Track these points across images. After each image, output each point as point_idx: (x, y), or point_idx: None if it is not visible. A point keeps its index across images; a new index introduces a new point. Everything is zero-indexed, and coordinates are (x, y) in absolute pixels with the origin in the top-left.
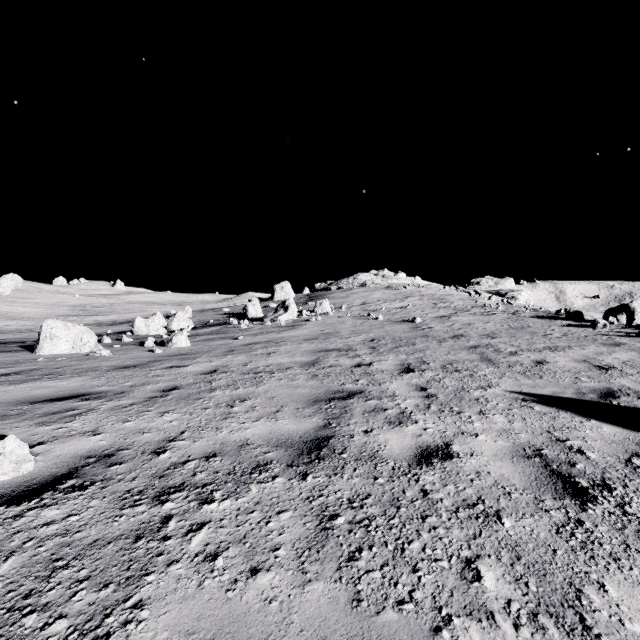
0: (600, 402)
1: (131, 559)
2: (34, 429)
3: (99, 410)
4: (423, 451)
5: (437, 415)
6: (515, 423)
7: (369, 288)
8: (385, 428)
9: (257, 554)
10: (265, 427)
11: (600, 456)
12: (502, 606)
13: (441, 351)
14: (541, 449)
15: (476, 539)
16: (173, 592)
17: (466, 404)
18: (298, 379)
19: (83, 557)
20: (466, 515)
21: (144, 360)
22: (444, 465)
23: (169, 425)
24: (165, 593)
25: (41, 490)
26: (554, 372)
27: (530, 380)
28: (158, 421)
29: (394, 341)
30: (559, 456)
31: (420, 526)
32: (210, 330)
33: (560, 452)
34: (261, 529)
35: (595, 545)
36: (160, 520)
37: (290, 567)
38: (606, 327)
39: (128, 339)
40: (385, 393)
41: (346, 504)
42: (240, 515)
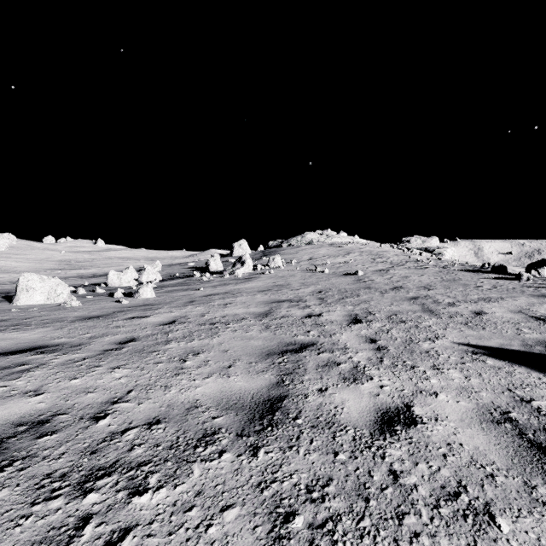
0: None
1: None
2: None
3: (50, 365)
4: (383, 415)
5: (391, 370)
6: (472, 379)
7: (315, 245)
8: (340, 386)
9: None
10: (216, 385)
11: None
12: None
13: (384, 302)
14: (508, 412)
15: None
16: None
17: (418, 357)
18: (252, 330)
19: None
20: (450, 512)
21: (109, 311)
22: (409, 434)
23: (117, 383)
24: None
25: None
26: (495, 323)
27: (474, 331)
28: (106, 378)
29: (340, 292)
30: (530, 421)
31: (398, 532)
32: (175, 282)
33: (529, 415)
34: (199, 539)
35: None
36: (75, 524)
37: None
38: (530, 280)
39: (101, 290)
40: (336, 345)
41: (304, 494)
42: (175, 514)
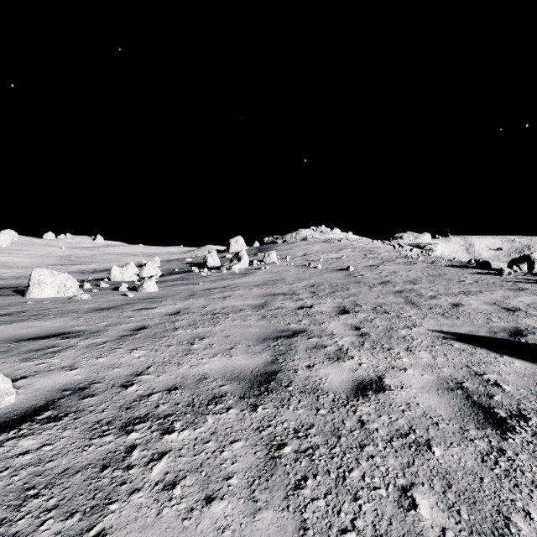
0: (510, 340)
1: (97, 488)
2: (18, 364)
3: (76, 347)
4: (359, 384)
5: (370, 351)
6: (438, 358)
7: (309, 242)
8: (325, 363)
9: (212, 483)
10: (221, 362)
11: (514, 388)
12: (438, 534)
13: (371, 295)
14: (462, 382)
15: (410, 467)
16: (134, 521)
17: (395, 342)
18: (249, 319)
19: (53, 486)
20: (400, 444)
21: (118, 303)
22: (378, 397)
23: (137, 361)
24: (126, 522)
25: (20, 421)
26: (469, 313)
27: (449, 320)
28: (127, 357)
29: (331, 286)
30: (478, 388)
31: (359, 455)
32: (175, 277)
33: (479, 385)
34: (216, 458)
35: (518, 473)
36: (125, 450)
37: (242, 495)
38: (511, 275)
39: (105, 285)
40: (324, 332)
41: (292, 434)
42: (197, 445)
